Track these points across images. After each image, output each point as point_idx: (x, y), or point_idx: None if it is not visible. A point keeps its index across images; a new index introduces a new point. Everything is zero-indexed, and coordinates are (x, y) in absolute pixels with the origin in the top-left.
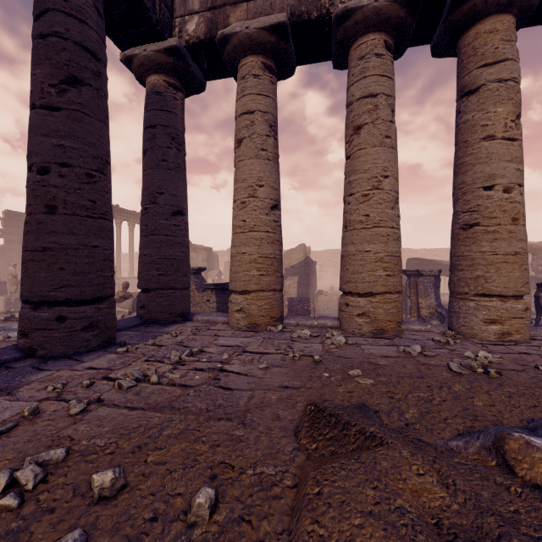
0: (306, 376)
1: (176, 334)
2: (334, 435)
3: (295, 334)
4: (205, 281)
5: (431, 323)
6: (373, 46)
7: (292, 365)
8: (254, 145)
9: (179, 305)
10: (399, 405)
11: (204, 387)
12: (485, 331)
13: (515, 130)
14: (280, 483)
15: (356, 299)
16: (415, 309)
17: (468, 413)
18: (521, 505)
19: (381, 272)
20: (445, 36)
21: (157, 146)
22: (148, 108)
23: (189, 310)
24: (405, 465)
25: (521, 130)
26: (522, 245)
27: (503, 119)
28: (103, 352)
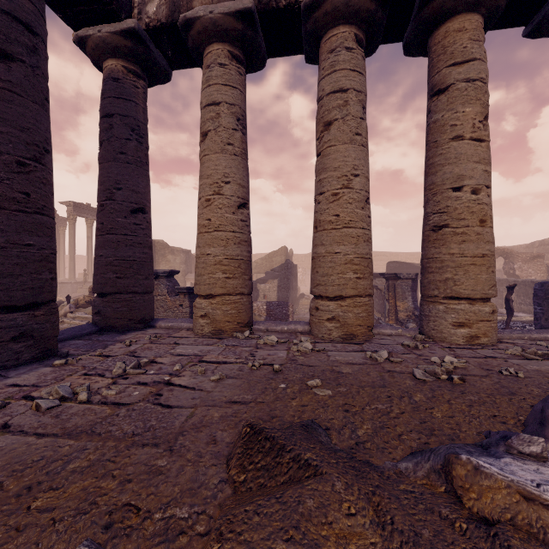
0: (261, 388)
1: (131, 342)
2: (266, 463)
3: (261, 341)
4: (178, 285)
5: (408, 326)
6: (343, 39)
7: (249, 376)
8: (220, 138)
9: (140, 310)
10: (353, 419)
11: (140, 405)
12: (454, 335)
13: (483, 131)
14: (190, 531)
15: (325, 303)
16: (393, 312)
17: (425, 427)
18: (464, 547)
19: (351, 274)
20: (416, 34)
21: (115, 138)
22: (105, 96)
23: (152, 316)
24: (335, 503)
25: (488, 132)
26: (489, 247)
27: (471, 120)
28: (37, 365)
